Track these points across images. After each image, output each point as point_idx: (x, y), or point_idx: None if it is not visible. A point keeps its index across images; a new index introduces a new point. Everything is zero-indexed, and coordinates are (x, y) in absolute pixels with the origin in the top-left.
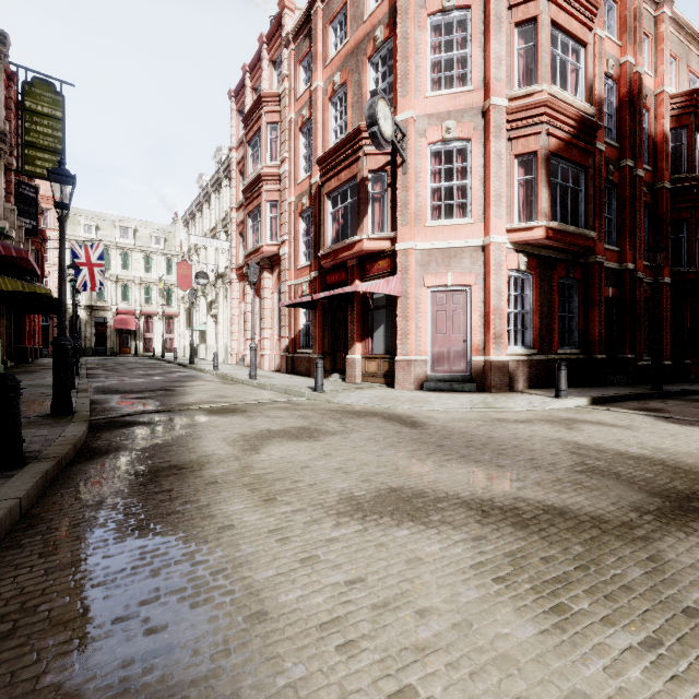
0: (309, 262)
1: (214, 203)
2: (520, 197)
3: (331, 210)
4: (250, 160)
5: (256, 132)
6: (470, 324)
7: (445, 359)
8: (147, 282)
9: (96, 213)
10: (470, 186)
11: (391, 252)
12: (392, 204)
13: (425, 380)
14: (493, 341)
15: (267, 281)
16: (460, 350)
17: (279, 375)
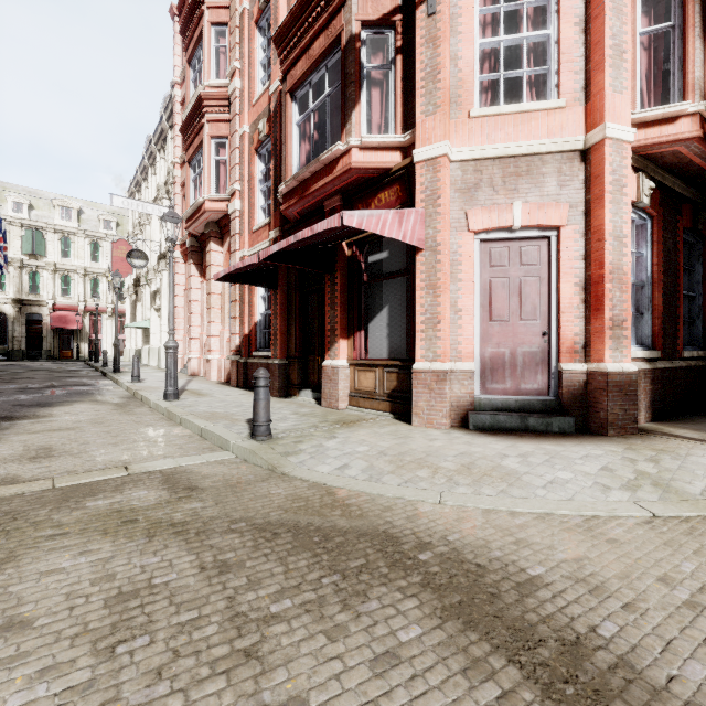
0: (268, 218)
1: (159, 166)
2: (642, 67)
3: (298, 119)
4: (192, 86)
5: (197, 42)
6: (555, 302)
7: (505, 369)
8: (94, 273)
9: (30, 189)
10: (555, 37)
11: (403, 171)
12: (405, 85)
13: (470, 409)
14: (608, 333)
15: (214, 255)
16: (535, 350)
17: (222, 390)
